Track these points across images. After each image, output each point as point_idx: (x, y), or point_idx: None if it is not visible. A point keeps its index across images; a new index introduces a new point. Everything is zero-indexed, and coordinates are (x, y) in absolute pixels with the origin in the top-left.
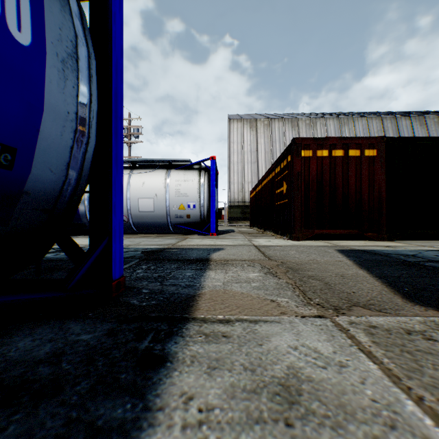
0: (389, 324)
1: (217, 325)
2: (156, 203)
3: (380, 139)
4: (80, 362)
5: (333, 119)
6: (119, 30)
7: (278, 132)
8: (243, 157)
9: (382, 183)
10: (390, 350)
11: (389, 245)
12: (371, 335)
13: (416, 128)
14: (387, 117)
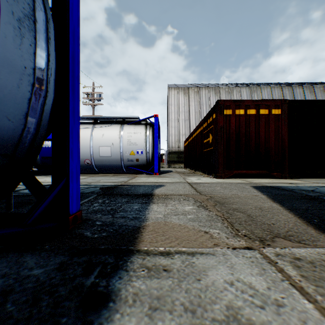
0: (311, 255)
1: (159, 258)
2: (113, 150)
3: (283, 101)
4: (25, 302)
5: (246, 87)
6: (76, 3)
7: (205, 97)
8: (178, 116)
9: (285, 135)
10: (320, 285)
11: (292, 182)
12: (298, 268)
13: (307, 95)
14: (285, 86)
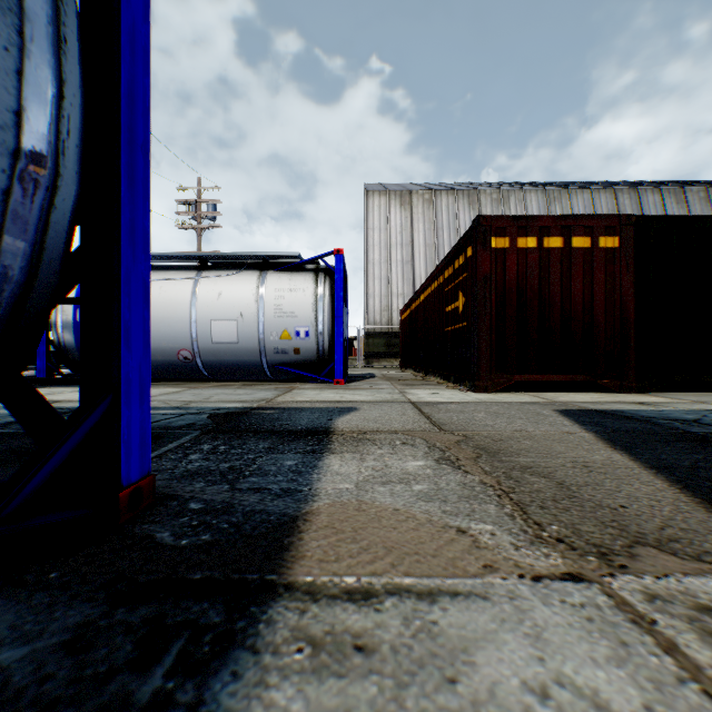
0: None
1: (343, 608)
2: (242, 328)
3: (625, 219)
4: None
5: (537, 191)
6: None
7: (447, 213)
8: (389, 253)
9: (628, 294)
10: None
11: (645, 402)
12: None
13: (671, 208)
14: (623, 189)
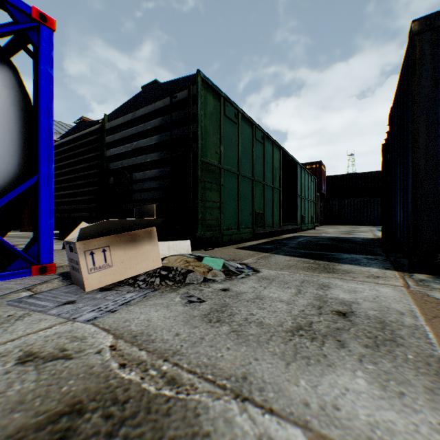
0: None
1: None
2: None
3: None
4: None
5: None
6: None
7: None
8: None
9: None
10: None
11: None
12: None
13: None
14: None
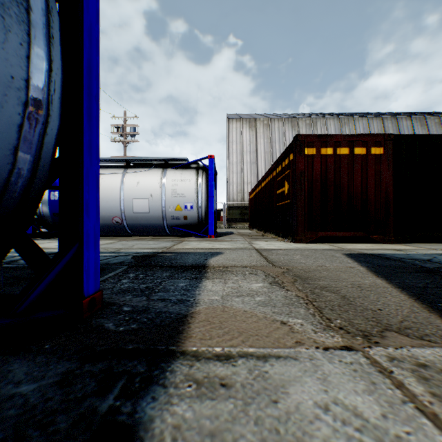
0: (441, 360)
1: (214, 364)
2: (152, 204)
3: (387, 136)
4: None
5: (334, 119)
6: None
7: (278, 132)
8: (242, 157)
9: (389, 183)
10: None
11: (399, 249)
12: (425, 381)
13: (417, 129)
14: (387, 117)
